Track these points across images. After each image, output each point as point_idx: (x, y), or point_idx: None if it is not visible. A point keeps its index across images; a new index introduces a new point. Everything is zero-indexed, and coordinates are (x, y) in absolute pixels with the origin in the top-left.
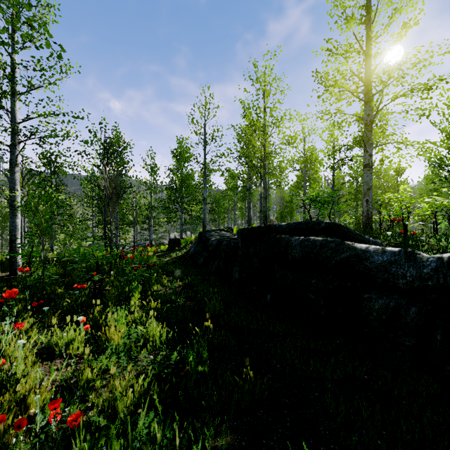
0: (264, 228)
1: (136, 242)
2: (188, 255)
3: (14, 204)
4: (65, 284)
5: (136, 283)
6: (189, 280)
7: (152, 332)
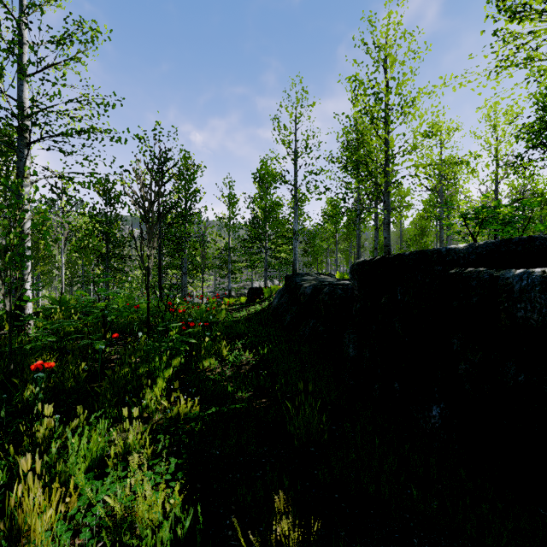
0: (412, 258)
1: (214, 293)
2: (270, 310)
3: (21, 231)
4: (74, 350)
5: (165, 357)
6: (265, 352)
7: (141, 512)
